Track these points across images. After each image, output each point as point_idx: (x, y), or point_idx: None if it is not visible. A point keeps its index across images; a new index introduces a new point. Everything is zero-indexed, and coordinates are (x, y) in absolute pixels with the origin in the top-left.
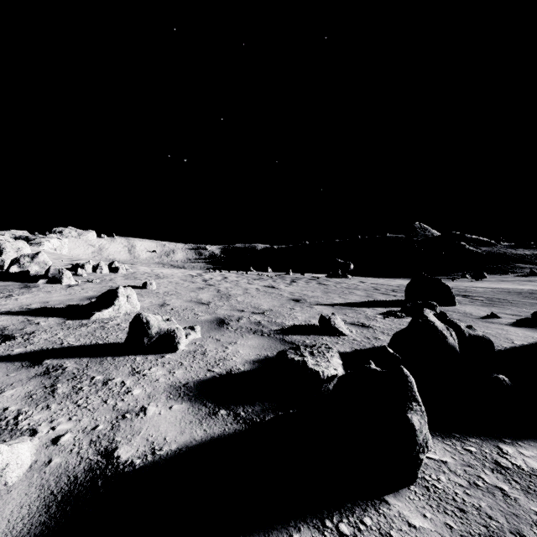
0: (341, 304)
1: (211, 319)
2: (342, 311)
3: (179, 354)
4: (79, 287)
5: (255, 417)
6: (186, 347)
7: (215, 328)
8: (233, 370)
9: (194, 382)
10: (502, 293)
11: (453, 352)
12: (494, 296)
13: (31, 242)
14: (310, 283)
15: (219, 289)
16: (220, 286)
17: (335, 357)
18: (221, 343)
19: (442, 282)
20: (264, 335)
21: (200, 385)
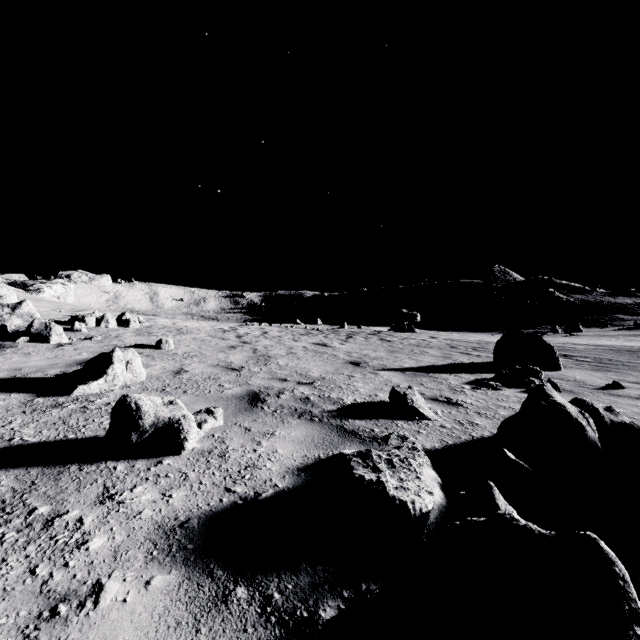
0: (414, 368)
1: (242, 393)
2: (417, 380)
3: (186, 457)
4: (71, 347)
5: (299, 605)
6: (198, 444)
7: (245, 408)
8: (266, 489)
9: (199, 516)
10: (609, 352)
11: (596, 452)
12: (602, 356)
13: (28, 289)
14: (371, 339)
15: (256, 348)
16: (257, 344)
17: (425, 467)
18: (252, 435)
19: (543, 339)
20: (314, 419)
21: (208, 524)
